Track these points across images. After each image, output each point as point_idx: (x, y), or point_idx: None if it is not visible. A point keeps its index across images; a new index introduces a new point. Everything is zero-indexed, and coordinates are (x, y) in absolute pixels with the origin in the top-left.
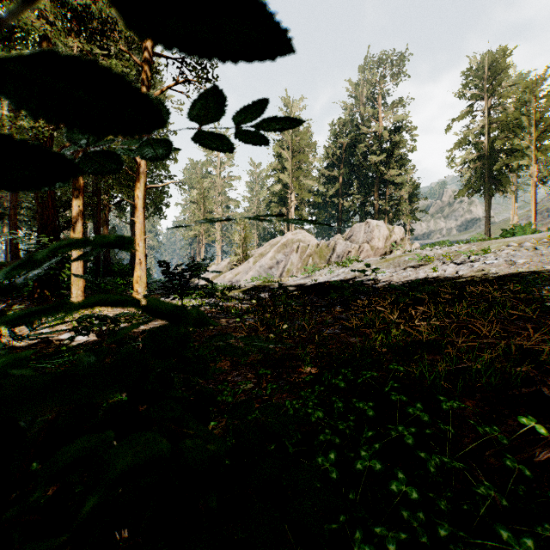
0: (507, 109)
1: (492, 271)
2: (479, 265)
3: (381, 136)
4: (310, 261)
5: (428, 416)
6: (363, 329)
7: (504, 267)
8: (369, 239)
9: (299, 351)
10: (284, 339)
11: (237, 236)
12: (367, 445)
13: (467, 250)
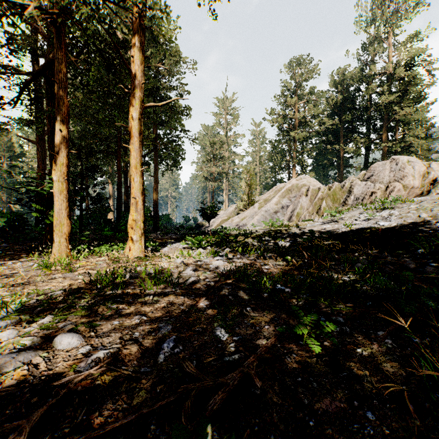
0: None
1: None
2: None
3: (389, 76)
4: (324, 204)
5: None
6: None
7: None
8: (398, 177)
9: None
10: None
11: (243, 184)
12: None
13: None
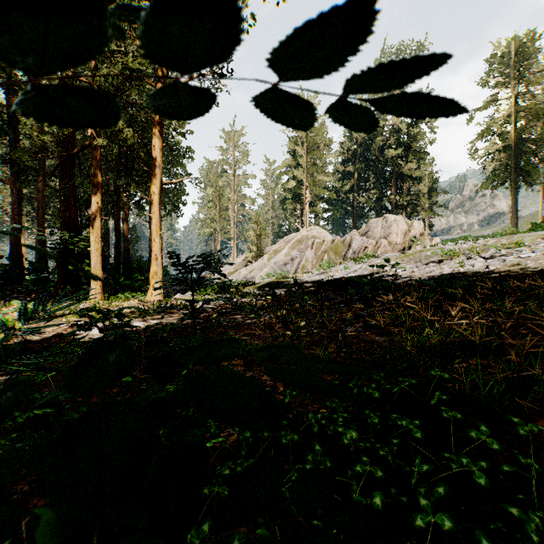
0: (535, 96)
1: (529, 265)
2: (512, 259)
3: (398, 129)
4: (325, 257)
5: (498, 443)
6: (389, 327)
7: (542, 261)
8: (386, 234)
9: (319, 351)
10: (302, 336)
11: (252, 233)
12: (425, 487)
13: (496, 244)
